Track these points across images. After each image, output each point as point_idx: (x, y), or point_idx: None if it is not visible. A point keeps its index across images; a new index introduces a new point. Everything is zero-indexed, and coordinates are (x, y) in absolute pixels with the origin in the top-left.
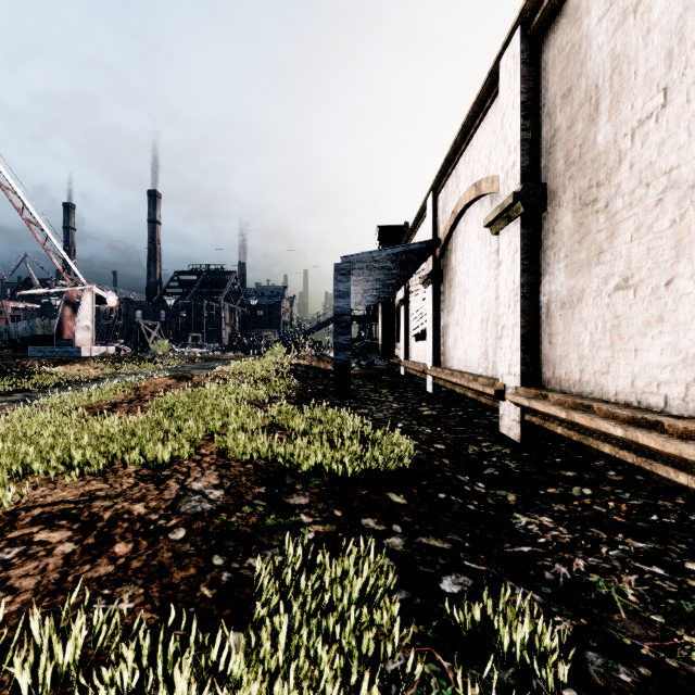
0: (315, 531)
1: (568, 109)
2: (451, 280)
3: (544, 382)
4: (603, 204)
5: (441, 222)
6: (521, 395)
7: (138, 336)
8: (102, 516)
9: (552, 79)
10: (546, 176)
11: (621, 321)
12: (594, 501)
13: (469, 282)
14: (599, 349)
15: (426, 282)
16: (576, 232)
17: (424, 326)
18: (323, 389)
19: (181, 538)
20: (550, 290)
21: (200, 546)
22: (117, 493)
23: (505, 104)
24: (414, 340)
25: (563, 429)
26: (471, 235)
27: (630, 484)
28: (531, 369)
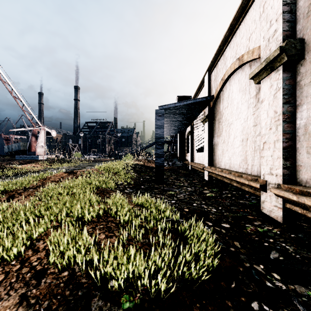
0: None
1: None
2: (219, 118)
3: (301, 181)
4: None
5: (213, 87)
6: (286, 191)
7: (68, 150)
8: None
9: None
10: (304, 34)
11: None
12: None
13: (233, 118)
14: None
15: (204, 121)
16: None
17: (202, 144)
18: (148, 178)
19: None
20: (307, 115)
21: None
22: None
23: None
24: (196, 152)
25: None
26: (234, 90)
27: None
28: (290, 172)
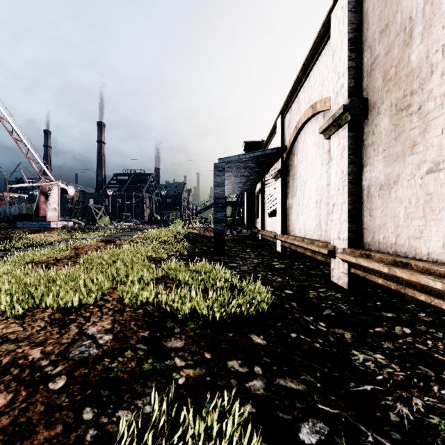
0: (186, 376)
1: (385, 40)
2: (294, 175)
3: (365, 245)
4: (416, 108)
5: (287, 135)
6: (349, 254)
7: (90, 214)
8: (1, 361)
9: (372, 21)
10: (367, 93)
11: (433, 197)
12: (415, 339)
13: (307, 175)
14: (413, 219)
15: (276, 177)
16: (392, 132)
17: (275, 207)
18: (206, 249)
19: (60, 387)
20: (370, 177)
21: (75, 397)
22: (25, 336)
23: (335, 44)
24: (268, 216)
25: (383, 280)
26: (309, 142)
27: (440, 325)
28: (355, 235)
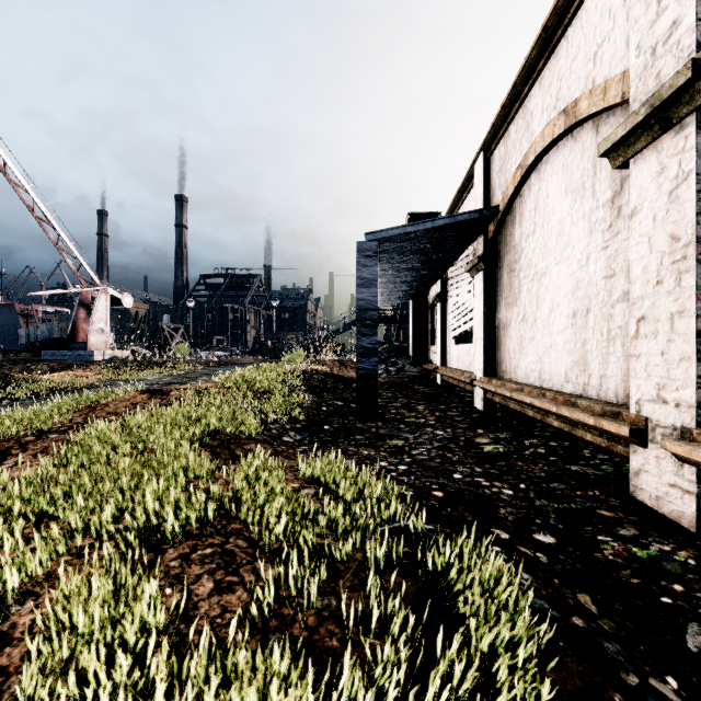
0: None
1: None
2: (513, 262)
3: None
4: None
5: (497, 186)
6: None
7: (161, 339)
8: None
9: None
10: None
11: None
12: None
13: (548, 260)
14: None
15: (474, 269)
16: None
17: (468, 325)
18: (342, 406)
19: None
20: None
21: None
22: None
23: None
24: (453, 343)
25: None
26: (552, 191)
27: None
28: None
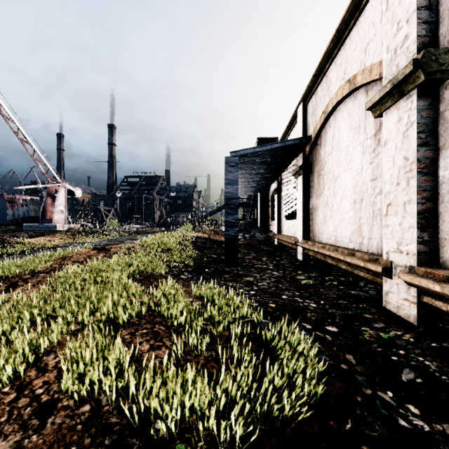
0: None
1: None
2: (320, 170)
3: (446, 263)
4: None
5: (311, 123)
6: (423, 277)
7: (99, 217)
8: None
9: None
10: None
11: None
12: None
13: (340, 169)
14: None
15: (297, 173)
16: None
17: (294, 208)
18: (216, 257)
19: None
20: None
21: None
22: None
23: None
24: (285, 219)
25: None
26: (342, 128)
27: None
28: (428, 248)
